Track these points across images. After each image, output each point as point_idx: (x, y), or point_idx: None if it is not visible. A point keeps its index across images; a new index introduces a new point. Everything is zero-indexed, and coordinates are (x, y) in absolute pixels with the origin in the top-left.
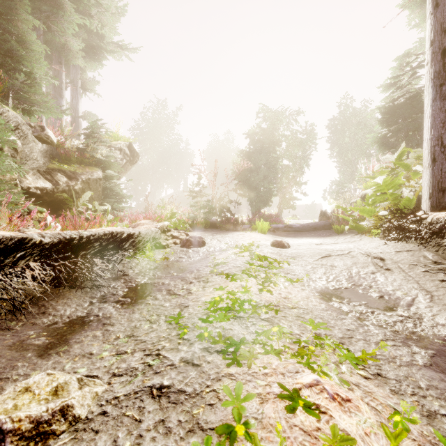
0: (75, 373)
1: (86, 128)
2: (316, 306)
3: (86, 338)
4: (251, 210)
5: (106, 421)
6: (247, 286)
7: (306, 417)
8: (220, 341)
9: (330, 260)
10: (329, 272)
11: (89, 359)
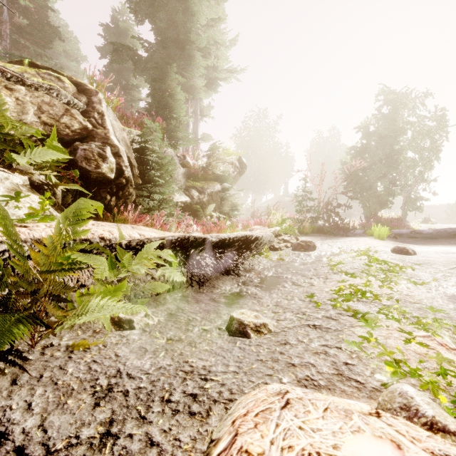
0: None
1: (208, 150)
2: (441, 305)
3: (248, 302)
4: (364, 213)
5: (288, 333)
6: (367, 282)
7: (418, 347)
8: (349, 311)
9: None
10: None
11: (257, 312)
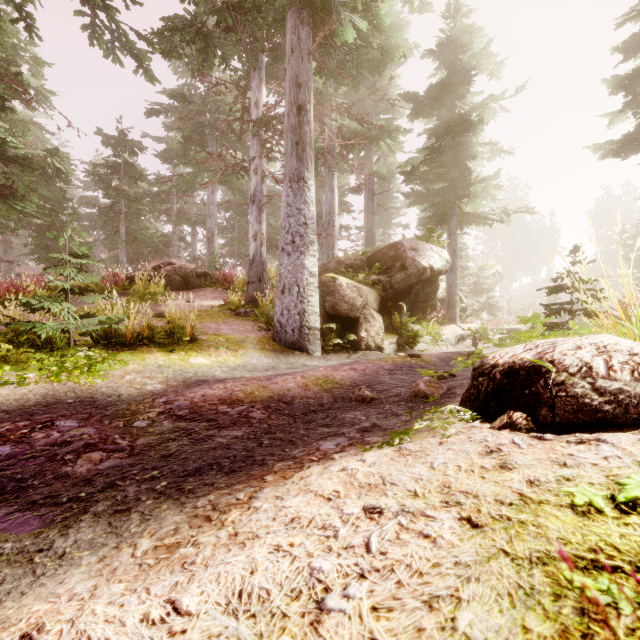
0: None
1: (477, 271)
2: None
3: None
4: None
5: None
6: None
7: None
8: None
9: None
10: None
11: None
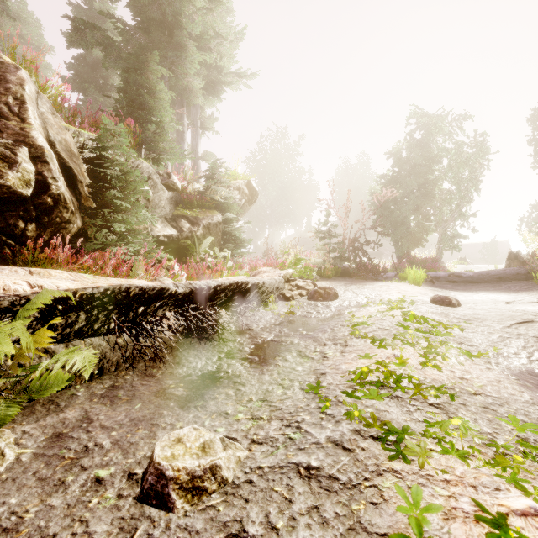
0: (215, 432)
1: (206, 170)
2: (513, 395)
3: (219, 395)
4: (396, 252)
5: (255, 492)
6: (402, 357)
7: None
8: (375, 425)
9: (533, 329)
10: (533, 346)
11: (226, 419)
